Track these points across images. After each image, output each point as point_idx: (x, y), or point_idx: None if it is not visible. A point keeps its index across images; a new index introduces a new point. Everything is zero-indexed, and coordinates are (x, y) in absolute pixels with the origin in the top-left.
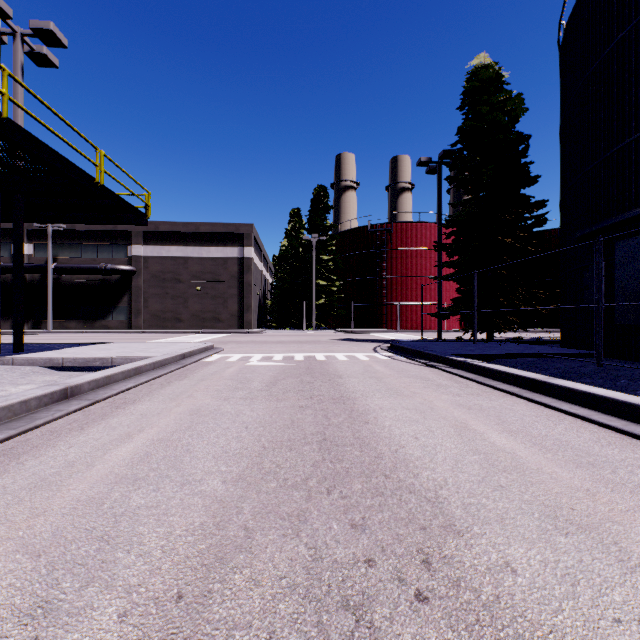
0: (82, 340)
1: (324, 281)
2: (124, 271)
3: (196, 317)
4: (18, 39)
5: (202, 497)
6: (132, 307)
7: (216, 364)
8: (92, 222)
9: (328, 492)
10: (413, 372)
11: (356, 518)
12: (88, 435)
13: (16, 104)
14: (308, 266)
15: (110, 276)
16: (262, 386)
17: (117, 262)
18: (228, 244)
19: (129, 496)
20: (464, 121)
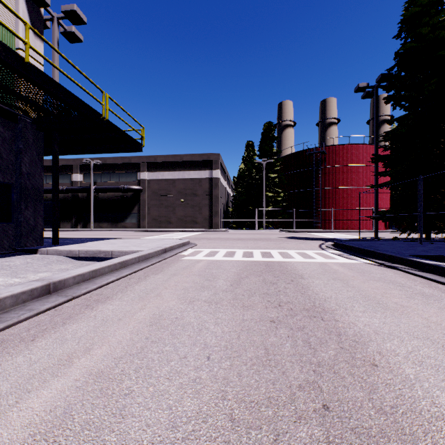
0: (106, 236)
1: (271, 193)
2: (135, 189)
3: (180, 220)
4: (55, 22)
5: None
6: (140, 213)
7: (189, 258)
8: (106, 152)
9: None
10: (376, 274)
11: None
12: (29, 353)
13: (36, 52)
14: (259, 182)
15: (127, 193)
16: (227, 285)
17: (131, 184)
18: (202, 168)
19: None
20: (402, 45)
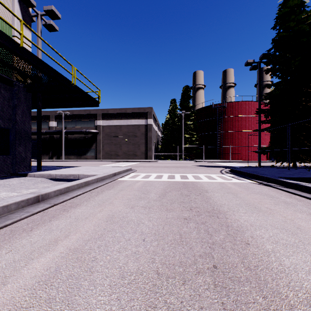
0: (74, 164)
1: (188, 135)
2: (93, 132)
3: (125, 154)
4: (39, 17)
5: None
6: (97, 149)
7: (131, 179)
8: (74, 106)
9: None
10: (256, 189)
11: None
12: (30, 238)
13: (28, 40)
14: (180, 127)
15: (87, 135)
16: (156, 197)
17: (90, 128)
18: (140, 118)
19: None
20: (277, 34)
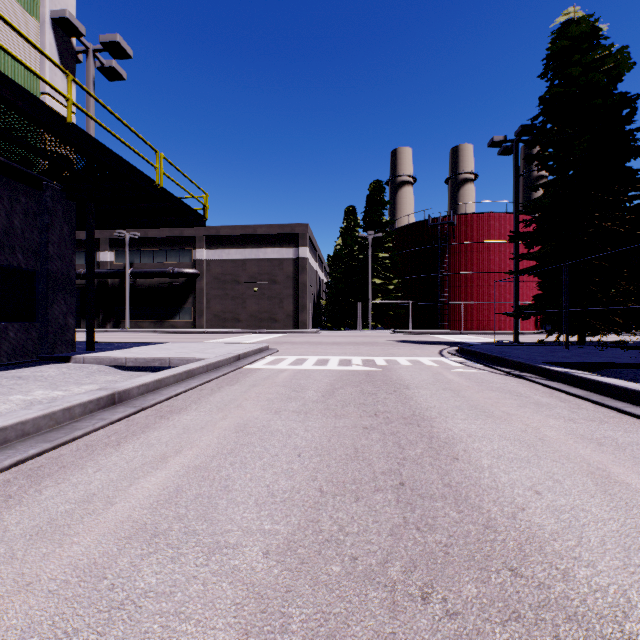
0: (151, 339)
1: (380, 280)
2: (189, 274)
3: (253, 317)
4: (90, 55)
5: (233, 582)
6: (196, 308)
7: (269, 367)
8: (156, 226)
9: (423, 598)
10: (496, 384)
11: None
12: (121, 454)
13: (80, 109)
14: (363, 264)
15: (177, 279)
16: (317, 396)
17: (183, 266)
18: (284, 245)
19: (139, 566)
20: (548, 89)
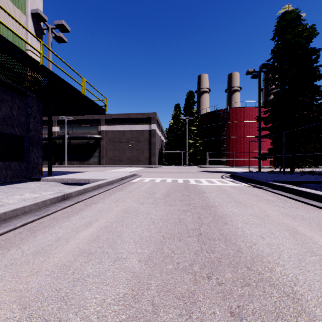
0: (78, 170)
1: (192, 140)
2: (97, 138)
3: (129, 159)
4: (50, 31)
5: (125, 272)
6: (100, 155)
7: (137, 183)
8: (81, 114)
9: (208, 278)
10: (248, 191)
11: (233, 306)
12: (70, 221)
13: (46, 58)
14: (184, 133)
15: (91, 140)
16: (161, 196)
17: (94, 134)
18: (144, 123)
19: (84, 266)
20: (275, 46)
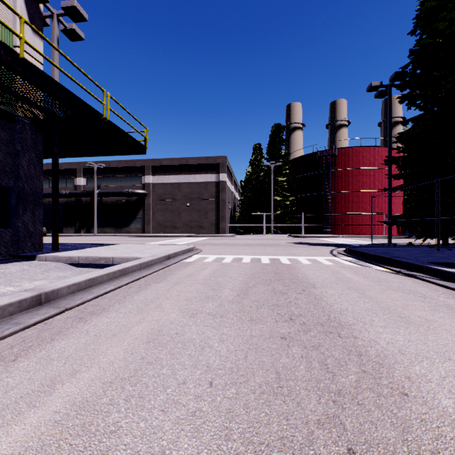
0: (110, 241)
1: (280, 197)
2: (139, 194)
3: (186, 225)
4: (55, 19)
5: None
6: (145, 218)
7: (193, 265)
8: (108, 154)
9: None
10: (394, 283)
11: None
12: (8, 376)
13: (32, 48)
14: (267, 186)
15: (131, 197)
16: (233, 295)
17: (135, 188)
18: (208, 172)
19: None
20: (417, 42)
